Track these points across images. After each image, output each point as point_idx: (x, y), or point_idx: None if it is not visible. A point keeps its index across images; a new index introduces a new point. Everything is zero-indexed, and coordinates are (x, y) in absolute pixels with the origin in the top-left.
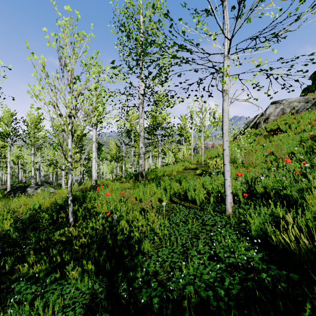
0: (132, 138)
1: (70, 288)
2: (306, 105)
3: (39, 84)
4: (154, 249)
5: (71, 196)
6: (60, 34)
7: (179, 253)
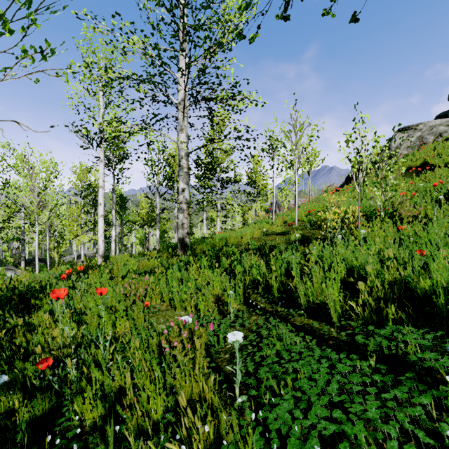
0: (175, 189)
1: None
2: None
3: None
4: None
5: None
6: None
7: None
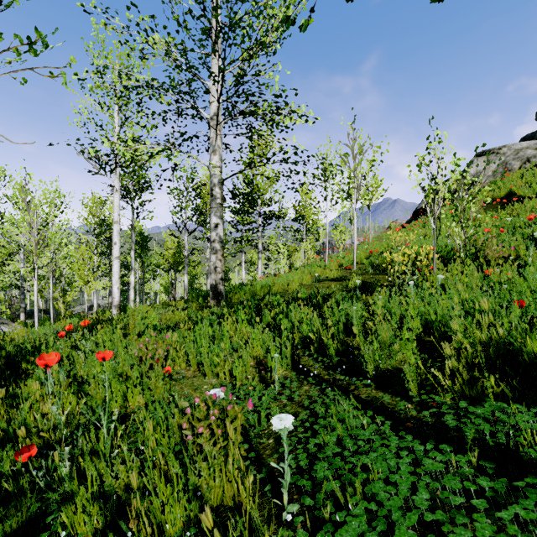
0: (207, 226)
1: None
2: None
3: None
4: None
5: None
6: None
7: None
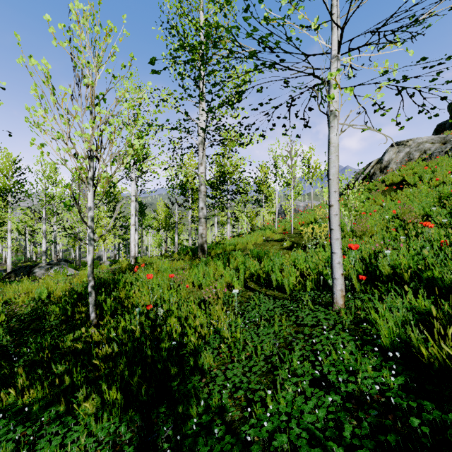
0: (189, 197)
1: (78, 432)
2: (444, 147)
3: (40, 105)
4: (220, 365)
5: (92, 279)
6: (72, 26)
7: (261, 373)
